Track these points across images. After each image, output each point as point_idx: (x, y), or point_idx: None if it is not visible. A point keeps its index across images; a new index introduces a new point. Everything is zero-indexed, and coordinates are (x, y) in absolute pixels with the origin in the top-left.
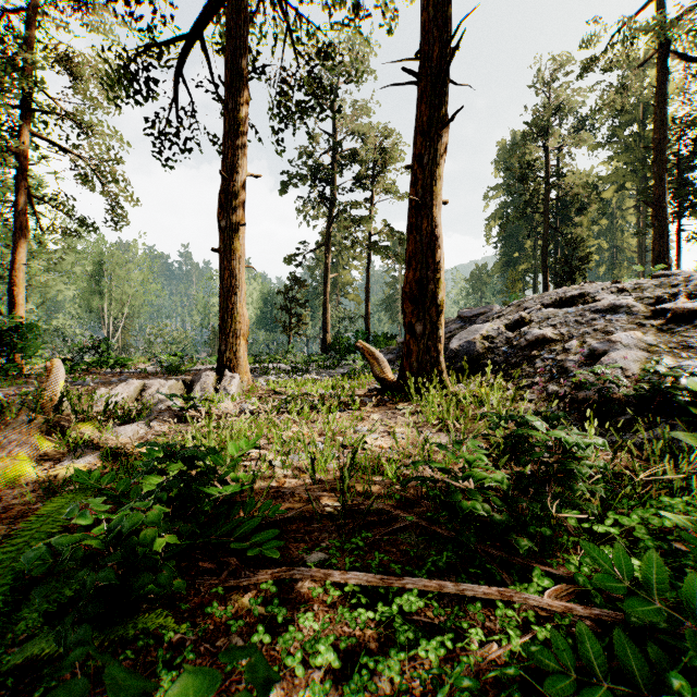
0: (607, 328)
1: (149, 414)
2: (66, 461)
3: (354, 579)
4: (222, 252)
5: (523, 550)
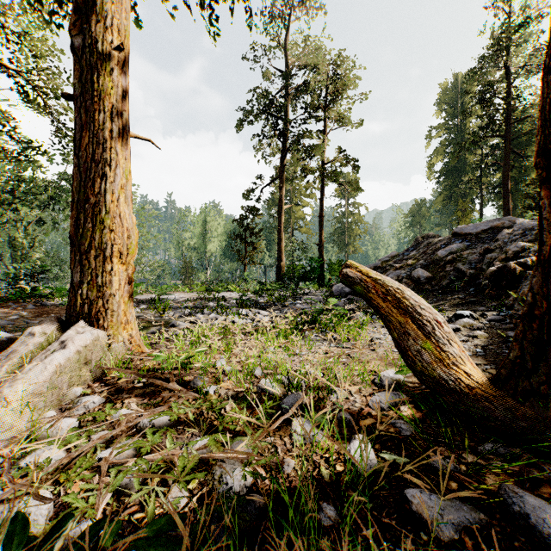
0: None
1: None
2: None
3: None
4: (77, 95)
5: None
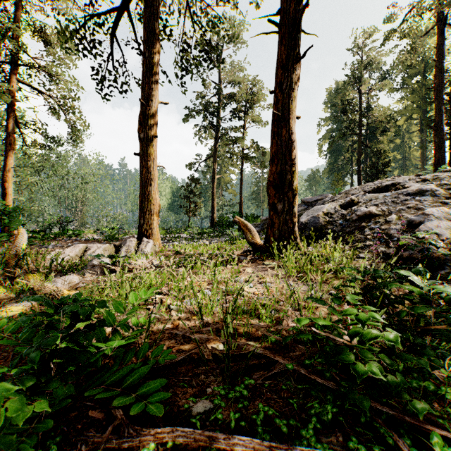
0: (417, 206)
1: (85, 268)
2: (11, 304)
3: (240, 446)
4: (141, 155)
5: (419, 414)
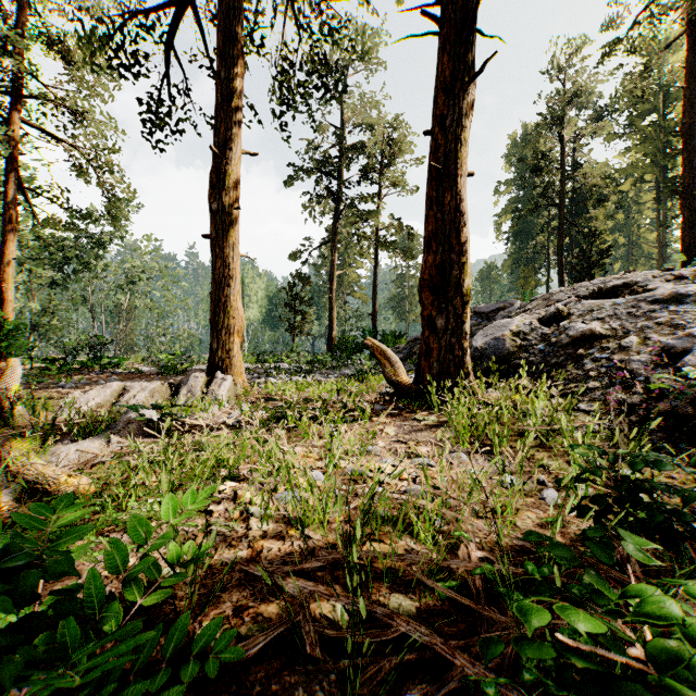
0: (673, 321)
1: (114, 426)
2: None
3: None
4: (214, 238)
5: None
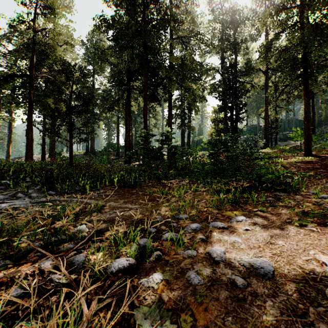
0: None
1: None
2: None
3: None
4: None
5: None
